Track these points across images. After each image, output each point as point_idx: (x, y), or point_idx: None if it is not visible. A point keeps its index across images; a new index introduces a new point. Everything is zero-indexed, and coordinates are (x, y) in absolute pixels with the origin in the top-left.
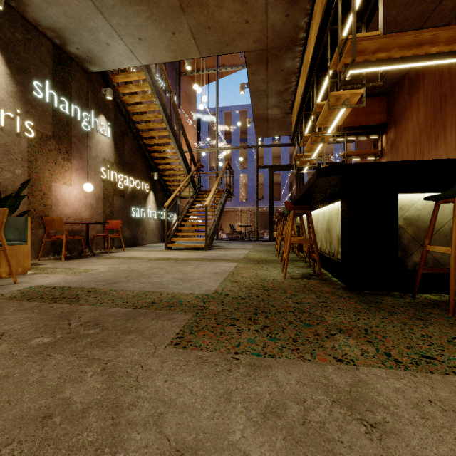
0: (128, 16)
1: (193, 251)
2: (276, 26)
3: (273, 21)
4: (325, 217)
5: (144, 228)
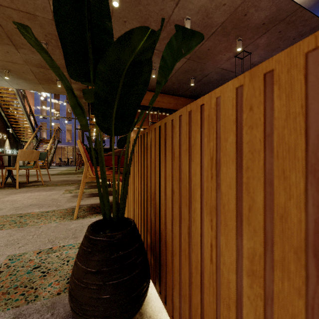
0: (14, 79)
1: (41, 169)
2: (77, 94)
3: (76, 93)
4: None
5: (4, 159)
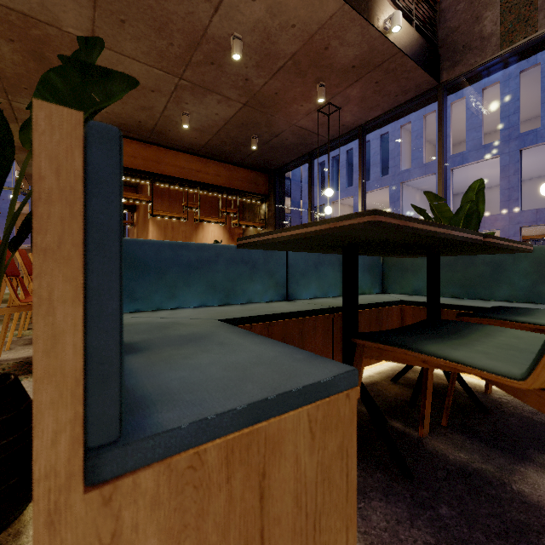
0: None
1: None
2: None
3: None
4: None
5: None
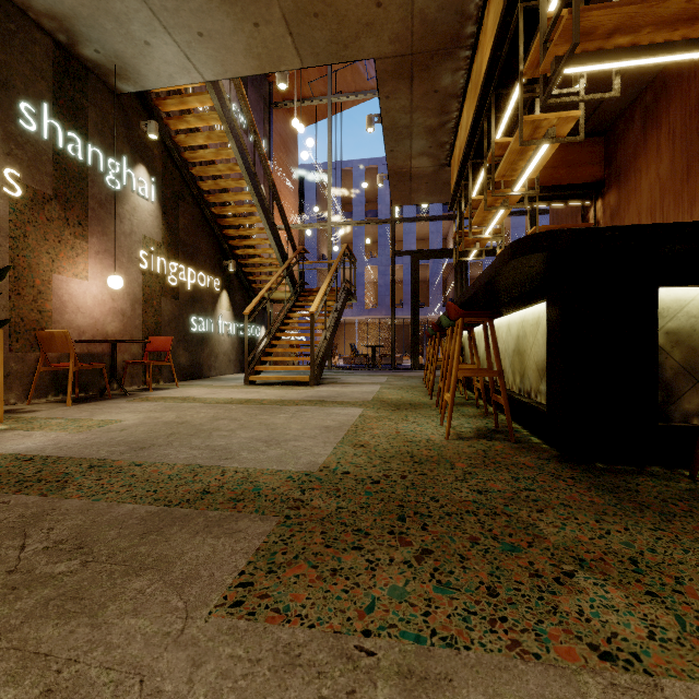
0: None
1: (290, 388)
2: (428, 13)
3: (424, 4)
4: (511, 331)
5: (213, 350)
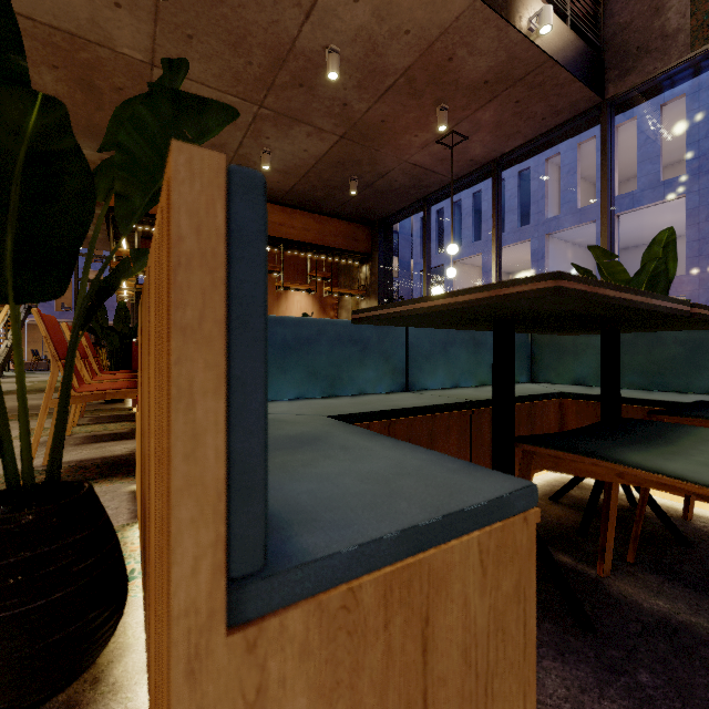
0: None
1: None
2: None
3: None
4: None
5: None
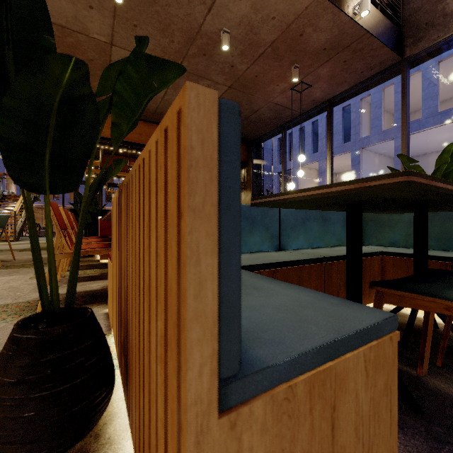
0: None
1: (3, 242)
2: None
3: None
4: None
5: None
